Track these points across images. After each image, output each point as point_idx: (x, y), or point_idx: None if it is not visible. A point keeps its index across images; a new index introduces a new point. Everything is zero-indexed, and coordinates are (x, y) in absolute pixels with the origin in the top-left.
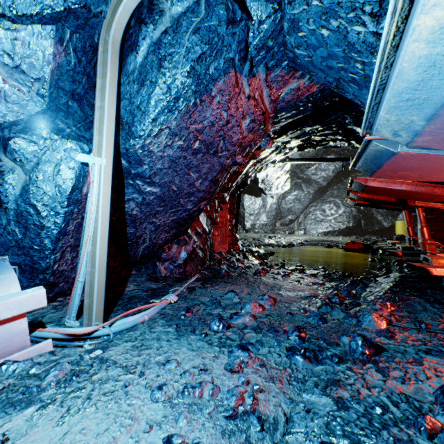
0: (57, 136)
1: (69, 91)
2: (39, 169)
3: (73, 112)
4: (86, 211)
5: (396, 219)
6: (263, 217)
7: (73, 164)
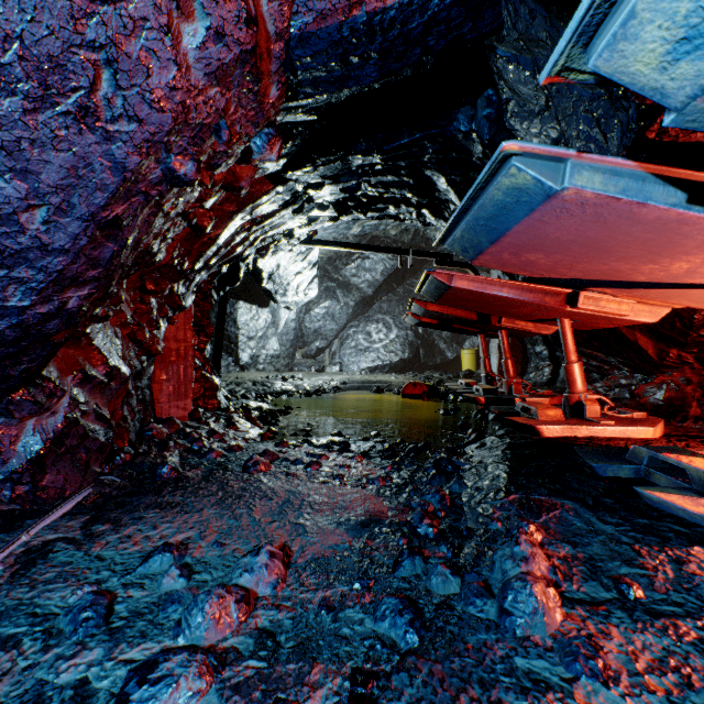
0: None
1: None
2: None
3: None
4: None
5: (462, 348)
6: (273, 343)
7: None
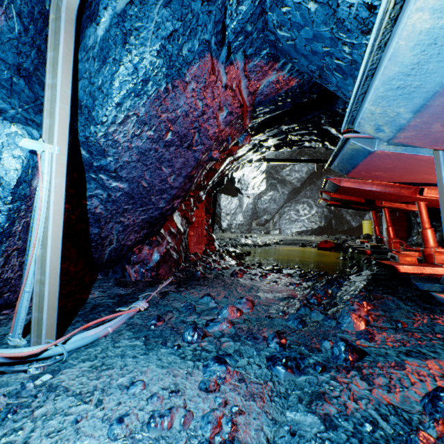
0: None
1: (13, 65)
2: None
3: (19, 90)
4: (34, 208)
5: (363, 219)
6: (239, 217)
7: (19, 152)
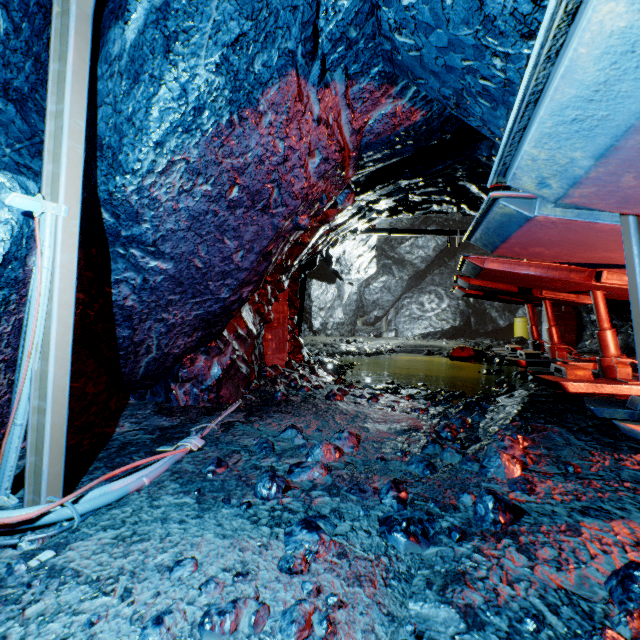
0: None
1: None
2: None
3: (7, 120)
4: (29, 298)
5: (515, 316)
6: (338, 313)
7: (7, 213)
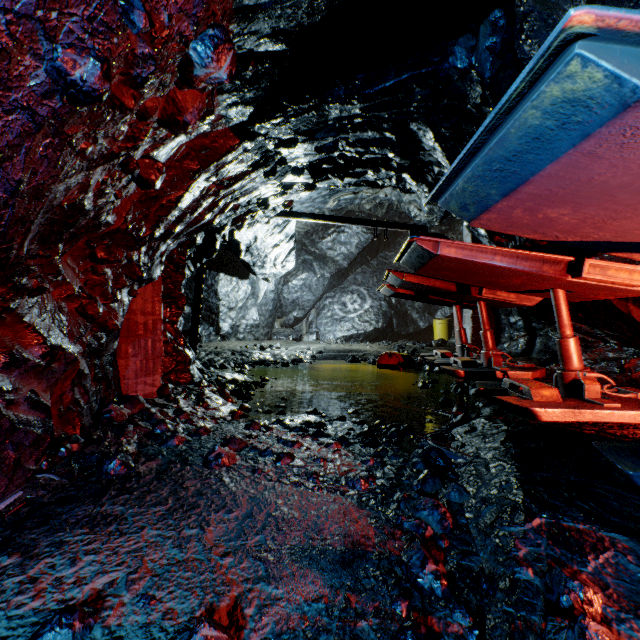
0: None
1: None
2: None
3: None
4: None
5: (434, 318)
6: (252, 313)
7: None
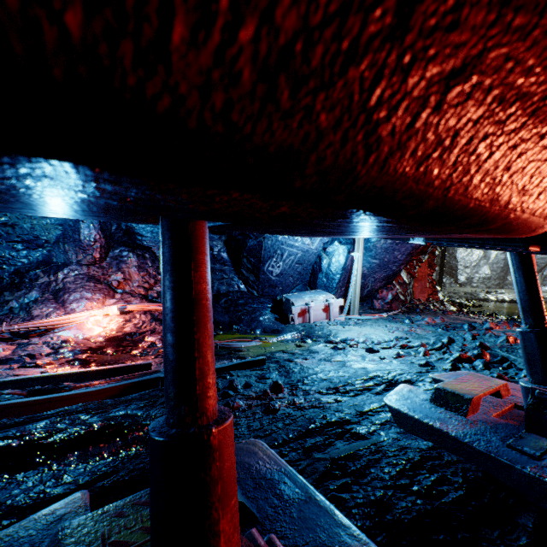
0: (340, 244)
1: None
2: (334, 257)
3: None
4: (352, 273)
5: None
6: (484, 270)
7: (345, 254)
